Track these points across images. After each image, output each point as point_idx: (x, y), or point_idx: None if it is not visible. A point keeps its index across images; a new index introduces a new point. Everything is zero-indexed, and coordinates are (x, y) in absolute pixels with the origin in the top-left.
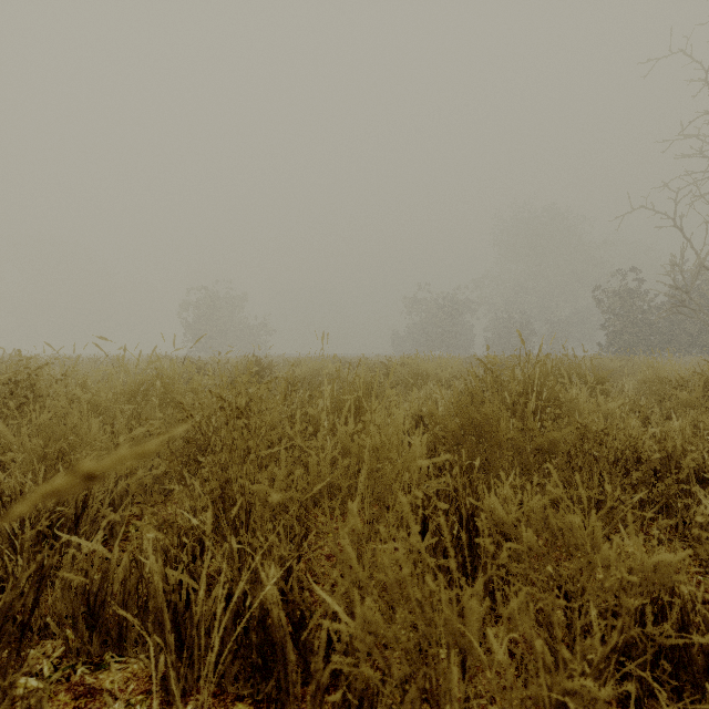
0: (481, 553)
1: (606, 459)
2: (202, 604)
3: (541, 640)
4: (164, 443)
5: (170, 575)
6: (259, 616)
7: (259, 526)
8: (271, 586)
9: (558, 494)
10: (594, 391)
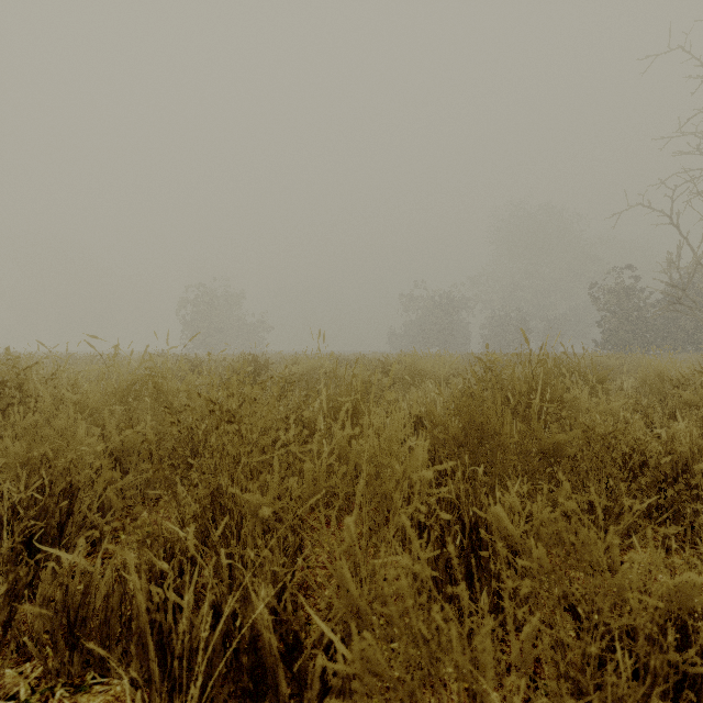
0: (485, 564)
1: (613, 463)
2: (188, 623)
3: (572, 700)
4: (148, 451)
5: (154, 592)
6: (250, 637)
7: (250, 541)
8: (262, 609)
9: (571, 507)
10: (594, 390)
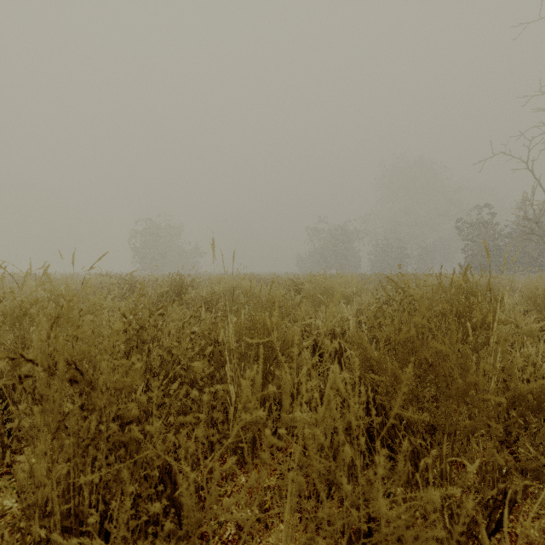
0: None
1: None
2: None
3: None
4: None
5: None
6: None
7: None
8: None
9: None
10: None
